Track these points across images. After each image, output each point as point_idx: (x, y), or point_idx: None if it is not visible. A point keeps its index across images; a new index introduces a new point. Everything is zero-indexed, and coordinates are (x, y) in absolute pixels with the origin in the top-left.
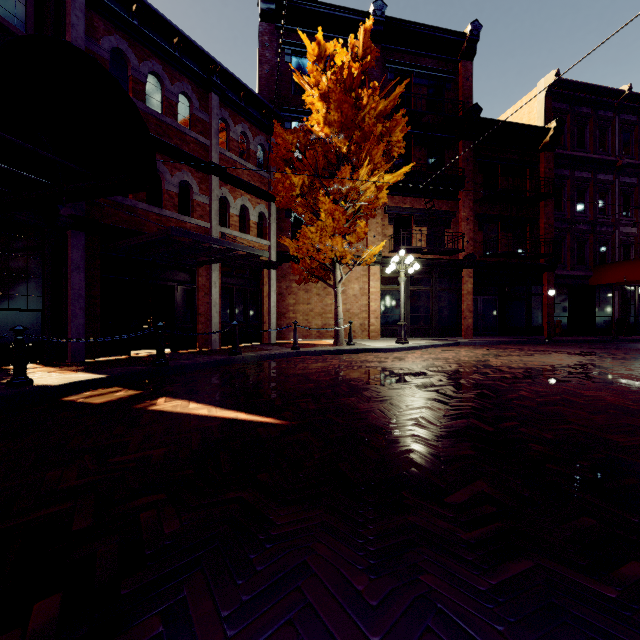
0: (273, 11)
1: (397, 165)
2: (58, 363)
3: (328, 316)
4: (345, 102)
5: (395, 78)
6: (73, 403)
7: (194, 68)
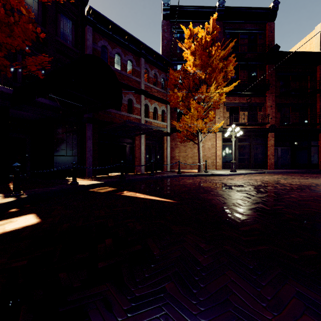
0: (168, 14)
1: (231, 81)
2: (83, 177)
3: (195, 158)
4: (203, 55)
5: (230, 37)
6: (93, 191)
7: (134, 48)
